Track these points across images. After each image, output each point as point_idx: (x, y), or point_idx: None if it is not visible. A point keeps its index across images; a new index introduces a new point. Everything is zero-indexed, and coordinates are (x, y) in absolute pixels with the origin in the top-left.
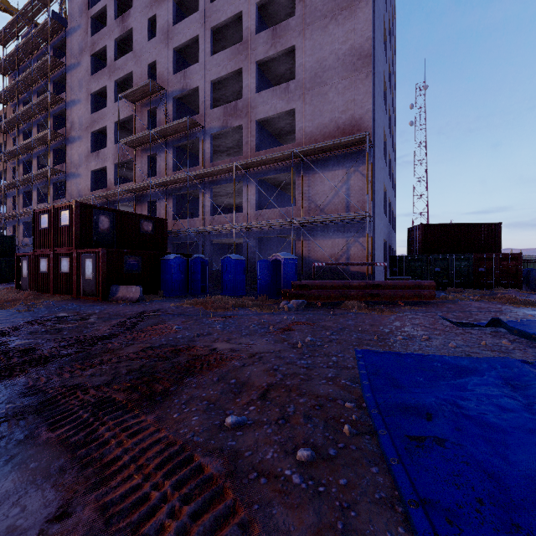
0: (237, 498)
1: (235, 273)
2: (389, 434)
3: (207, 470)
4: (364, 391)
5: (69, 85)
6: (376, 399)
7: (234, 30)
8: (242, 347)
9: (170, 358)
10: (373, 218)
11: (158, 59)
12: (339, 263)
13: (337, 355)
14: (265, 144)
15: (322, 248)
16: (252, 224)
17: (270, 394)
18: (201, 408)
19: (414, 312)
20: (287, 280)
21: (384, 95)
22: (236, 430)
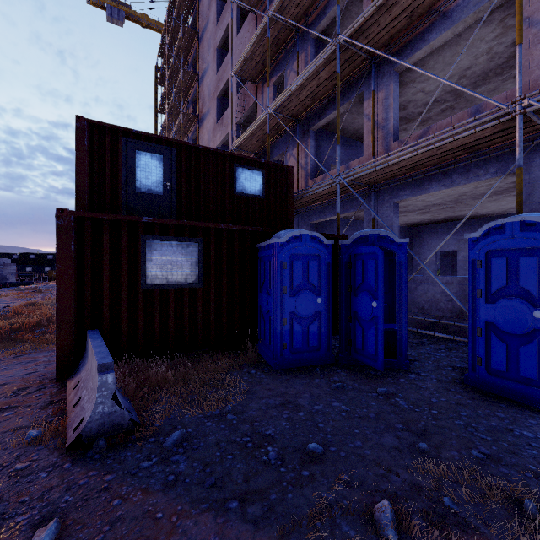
0: None
1: None
2: None
3: None
4: None
5: (201, 56)
6: None
7: None
8: None
9: None
10: None
11: None
12: None
13: None
14: None
15: None
16: None
17: None
18: None
19: None
20: None
21: None
22: None
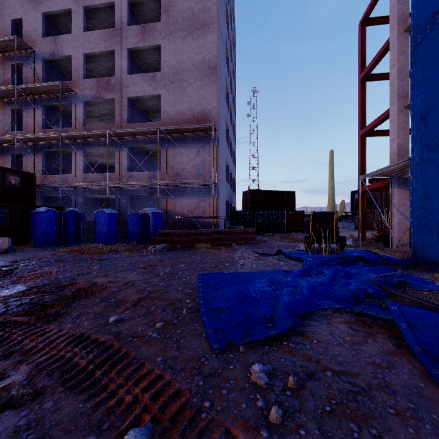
0: (121, 346)
1: (109, 224)
2: (207, 310)
3: (101, 340)
4: (199, 294)
5: None
6: (204, 296)
7: (107, 15)
8: (118, 279)
9: (56, 292)
10: (218, 184)
11: (25, 18)
12: (194, 216)
13: (186, 277)
14: (135, 117)
15: (182, 205)
16: (124, 184)
17: (140, 303)
18: (90, 318)
19: (240, 249)
20: (154, 230)
21: (227, 96)
22: (117, 323)
